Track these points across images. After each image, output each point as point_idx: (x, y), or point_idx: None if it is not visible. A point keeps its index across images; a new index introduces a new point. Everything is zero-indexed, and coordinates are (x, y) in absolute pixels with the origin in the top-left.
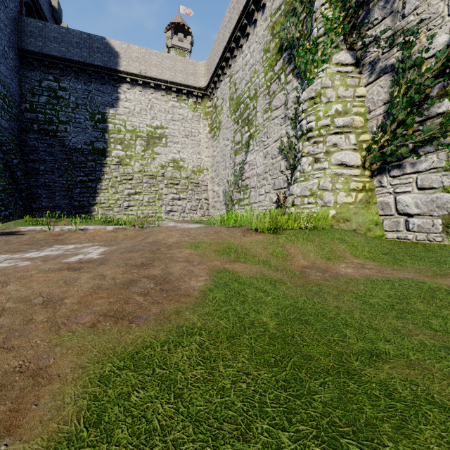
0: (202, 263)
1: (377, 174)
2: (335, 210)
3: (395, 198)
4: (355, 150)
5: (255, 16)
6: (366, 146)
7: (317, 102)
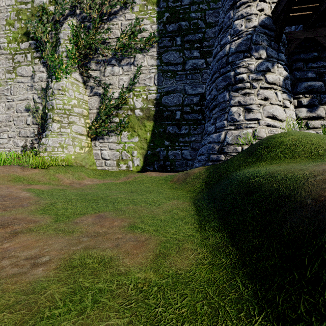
0: (9, 187)
1: (94, 140)
2: (75, 156)
3: (101, 152)
4: (84, 126)
5: None
6: (89, 125)
7: (63, 93)
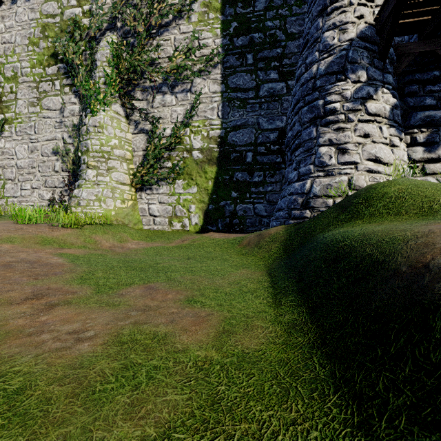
0: (37, 251)
1: (139, 190)
2: (115, 211)
3: (149, 206)
4: (127, 173)
5: None
6: (133, 172)
7: (101, 131)
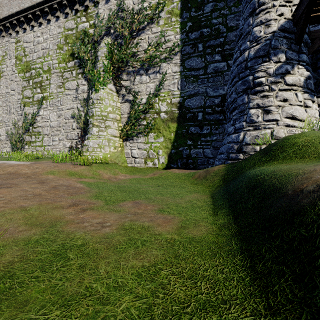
0: (68, 180)
1: (125, 140)
2: (110, 155)
3: (131, 151)
4: (117, 129)
5: (50, 17)
6: (121, 128)
7: (101, 102)
